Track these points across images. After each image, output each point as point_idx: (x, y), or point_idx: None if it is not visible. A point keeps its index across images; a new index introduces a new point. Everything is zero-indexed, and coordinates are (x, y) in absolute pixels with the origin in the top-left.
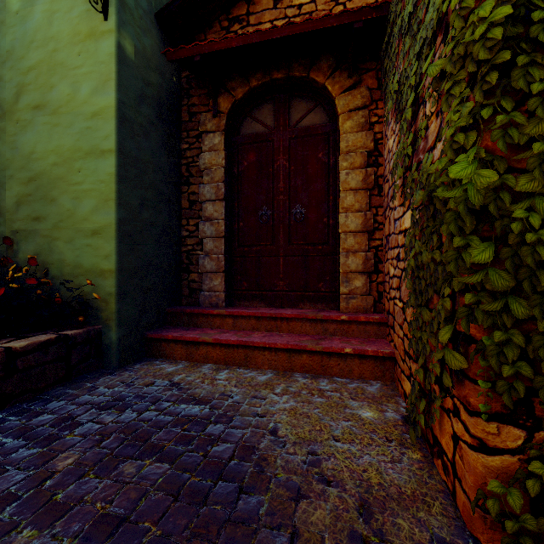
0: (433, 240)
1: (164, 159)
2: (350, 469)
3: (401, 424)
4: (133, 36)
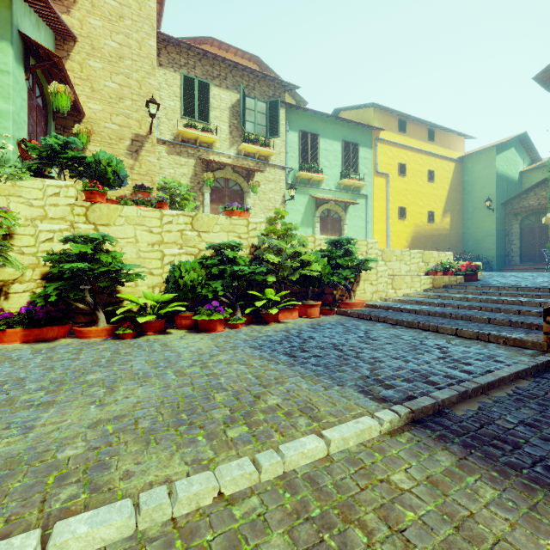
0: None
1: (502, 232)
2: None
3: None
4: (497, 213)
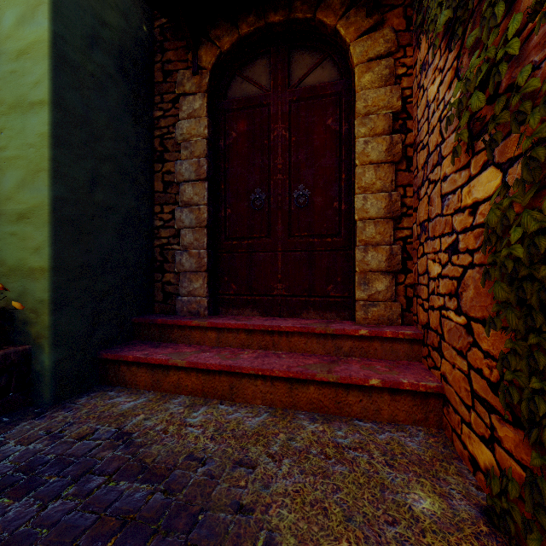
0: None
1: (129, 126)
2: None
3: (486, 531)
4: None
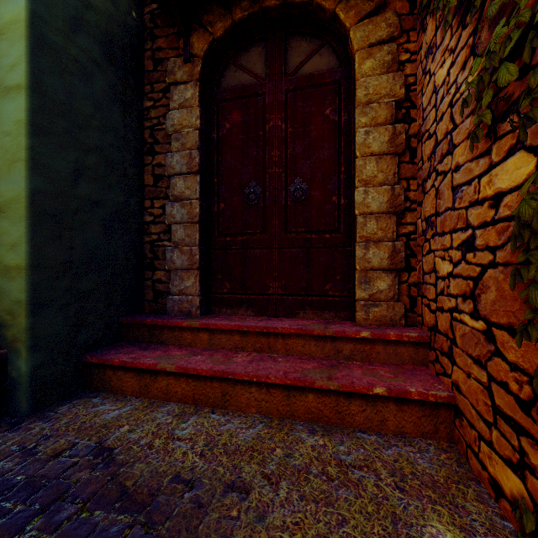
0: None
1: (117, 116)
2: None
3: None
4: None
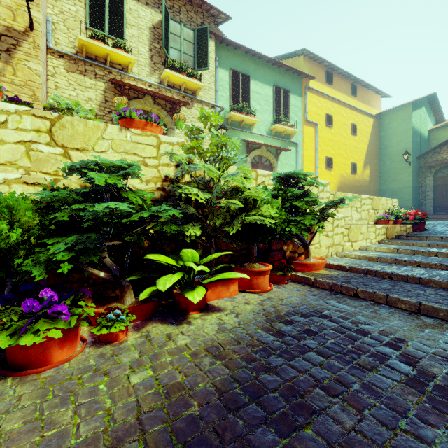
0: None
1: (416, 184)
2: None
3: None
4: (413, 165)
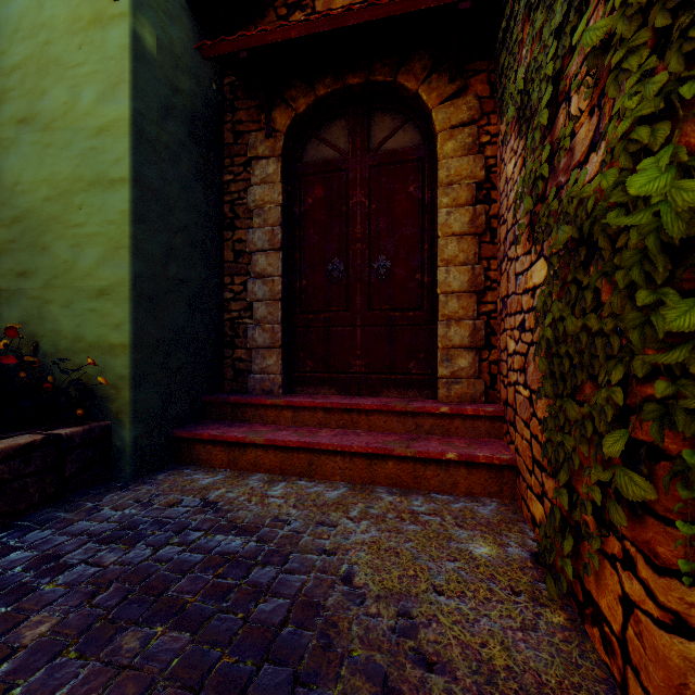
0: (586, 298)
1: (199, 194)
2: (462, 642)
3: (531, 566)
4: (154, 24)
